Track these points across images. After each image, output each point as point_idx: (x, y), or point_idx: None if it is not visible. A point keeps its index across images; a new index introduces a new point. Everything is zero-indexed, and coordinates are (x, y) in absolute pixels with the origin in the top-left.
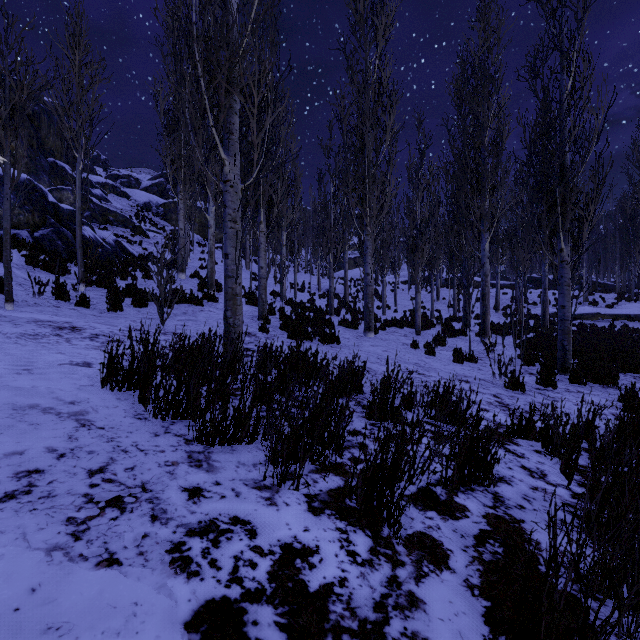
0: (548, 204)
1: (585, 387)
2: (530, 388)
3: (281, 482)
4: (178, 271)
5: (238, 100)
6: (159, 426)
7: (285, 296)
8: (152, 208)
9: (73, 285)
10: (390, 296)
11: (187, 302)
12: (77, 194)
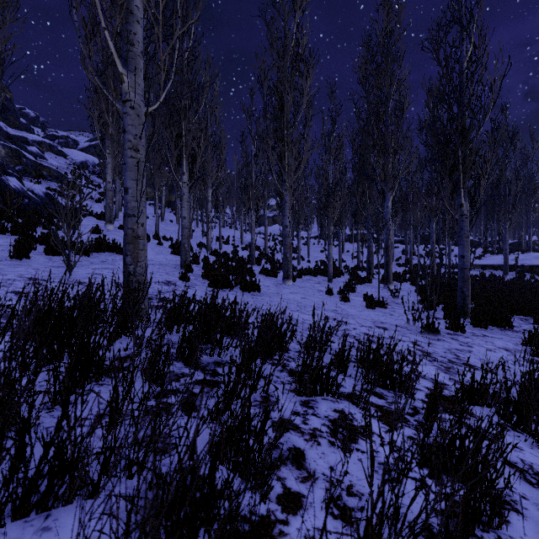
0: (451, 162)
1: (487, 330)
2: (442, 333)
3: None
4: (106, 222)
5: (141, 7)
6: None
7: (210, 247)
8: (89, 167)
9: None
10: (303, 249)
11: (109, 251)
12: None
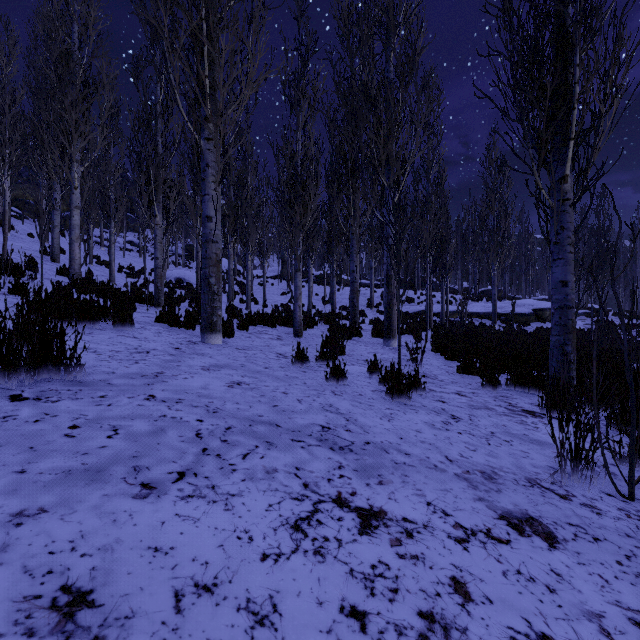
0: (556, 81)
1: None
2: None
3: None
4: None
5: None
6: None
7: (79, 274)
8: None
9: None
10: (258, 290)
11: None
12: None
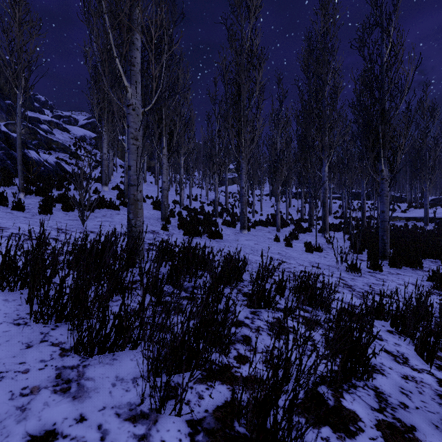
0: (373, 137)
1: (401, 270)
2: (363, 271)
3: (160, 407)
4: (102, 185)
5: (139, 38)
6: (37, 333)
7: (183, 204)
8: (86, 140)
9: (13, 193)
10: (257, 204)
11: (107, 207)
12: (18, 122)
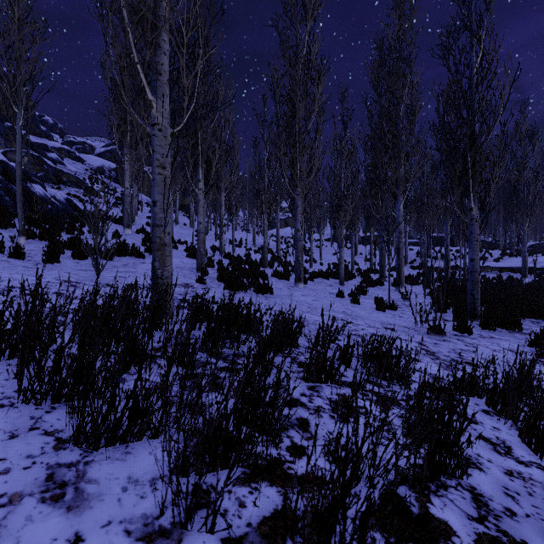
0: (460, 167)
1: (495, 332)
2: (449, 334)
3: (186, 521)
4: (124, 227)
5: (167, 40)
6: (26, 417)
7: (224, 250)
8: (105, 172)
9: (11, 237)
10: (316, 251)
11: (129, 255)
12: (17, 149)
